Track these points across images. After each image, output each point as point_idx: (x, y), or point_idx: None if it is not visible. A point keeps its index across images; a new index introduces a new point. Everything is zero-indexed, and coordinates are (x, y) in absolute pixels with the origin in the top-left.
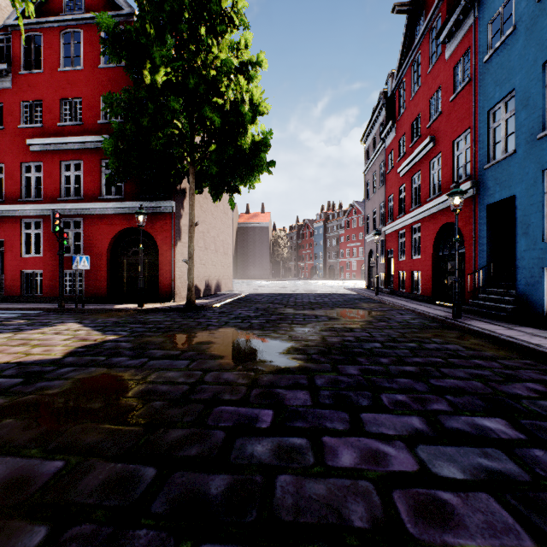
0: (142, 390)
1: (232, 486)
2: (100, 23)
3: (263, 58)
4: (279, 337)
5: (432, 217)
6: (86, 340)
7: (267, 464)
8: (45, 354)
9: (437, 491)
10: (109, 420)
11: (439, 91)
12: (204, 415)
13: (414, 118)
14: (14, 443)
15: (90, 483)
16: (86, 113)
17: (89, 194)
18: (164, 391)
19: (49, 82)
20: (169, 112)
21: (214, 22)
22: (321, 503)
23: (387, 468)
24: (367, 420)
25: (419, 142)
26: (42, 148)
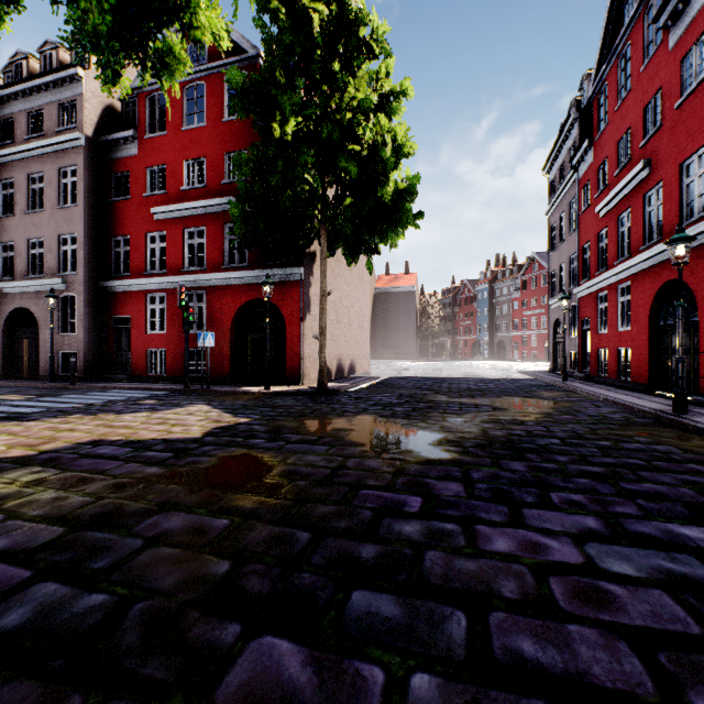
0: (284, 470)
1: (382, 554)
2: (229, 79)
3: (408, 85)
4: (428, 427)
5: (647, 272)
6: (220, 422)
7: (416, 541)
8: (185, 433)
9: (600, 582)
10: (260, 493)
11: (659, 94)
12: (349, 496)
13: (620, 135)
14: (184, 503)
15: (255, 538)
16: (209, 173)
17: (212, 263)
18: (306, 472)
19: (172, 144)
20: (300, 167)
21: (350, 57)
22: (471, 576)
23: (546, 558)
24: (529, 515)
25: (628, 168)
26: (166, 216)
